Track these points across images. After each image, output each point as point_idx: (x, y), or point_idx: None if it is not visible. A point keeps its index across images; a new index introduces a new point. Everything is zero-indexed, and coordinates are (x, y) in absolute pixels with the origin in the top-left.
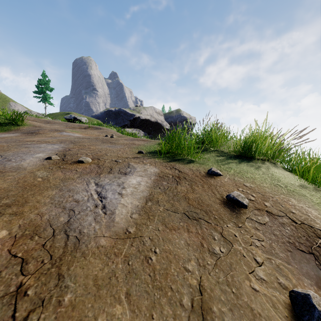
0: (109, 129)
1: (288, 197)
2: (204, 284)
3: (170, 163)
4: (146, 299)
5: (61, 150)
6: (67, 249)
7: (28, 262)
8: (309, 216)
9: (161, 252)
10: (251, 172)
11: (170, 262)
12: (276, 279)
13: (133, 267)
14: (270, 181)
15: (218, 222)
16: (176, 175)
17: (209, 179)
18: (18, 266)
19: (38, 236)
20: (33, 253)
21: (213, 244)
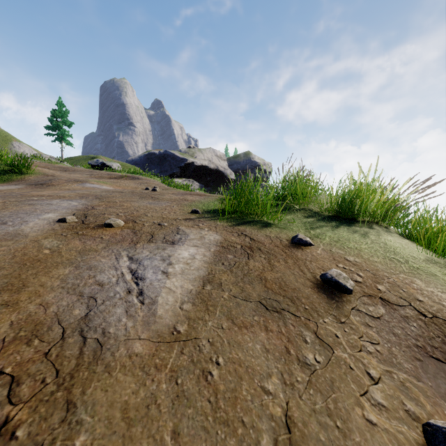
0: (150, 179)
1: (411, 278)
2: (293, 414)
3: (237, 227)
4: (204, 441)
5: (81, 208)
6: (83, 360)
7: (21, 382)
8: (443, 306)
9: (226, 362)
10: (354, 240)
11: (240, 379)
12: (401, 405)
13: (184, 388)
14: (383, 253)
15: (310, 315)
16: (247, 244)
17: (294, 250)
18: (4, 388)
19: (39, 340)
20: (29, 366)
21: (304, 349)
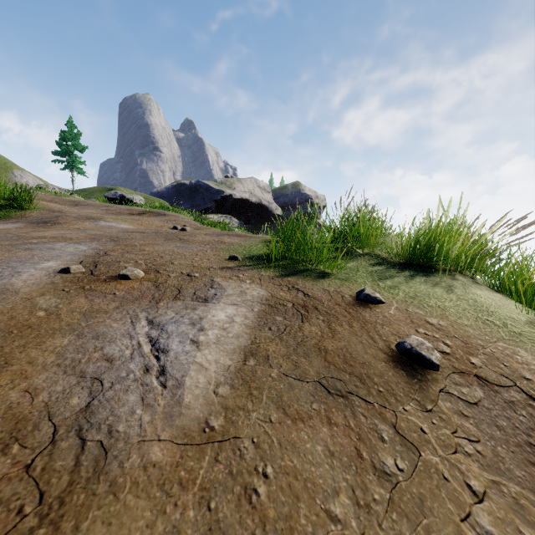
0: (179, 216)
1: (512, 347)
2: None
3: (287, 278)
4: None
5: (91, 254)
6: (79, 475)
7: None
8: None
9: (277, 473)
10: (435, 295)
11: (296, 499)
12: (517, 533)
13: (219, 516)
14: (474, 314)
15: (386, 401)
16: (300, 302)
17: (361, 310)
18: None
19: (19, 445)
20: (2, 487)
21: (381, 451)
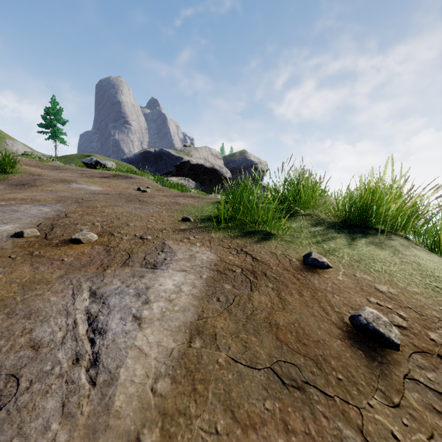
0: (143, 179)
1: None
2: None
3: (236, 240)
4: None
5: (51, 216)
6: None
7: None
8: None
9: None
10: (379, 258)
11: None
12: None
13: None
14: (422, 279)
15: (347, 392)
16: (249, 267)
17: (309, 276)
18: None
19: None
20: None
21: None
